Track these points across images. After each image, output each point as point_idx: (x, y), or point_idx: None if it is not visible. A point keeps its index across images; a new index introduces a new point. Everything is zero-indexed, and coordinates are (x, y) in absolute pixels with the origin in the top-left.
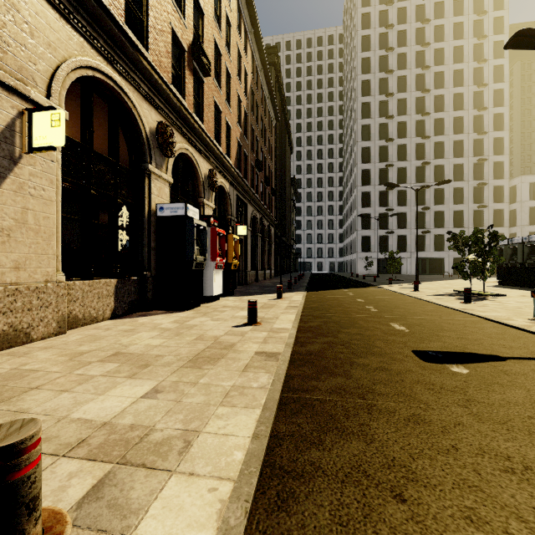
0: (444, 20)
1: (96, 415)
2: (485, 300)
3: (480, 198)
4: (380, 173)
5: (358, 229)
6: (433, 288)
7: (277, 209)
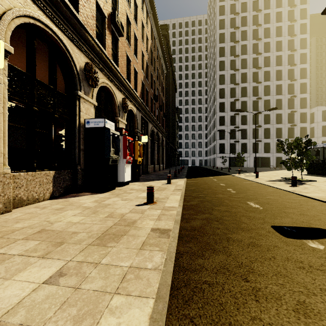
0: (270, 10)
1: None
2: (304, 184)
3: (292, 120)
4: (231, 104)
5: (217, 139)
6: (267, 176)
7: (167, 126)
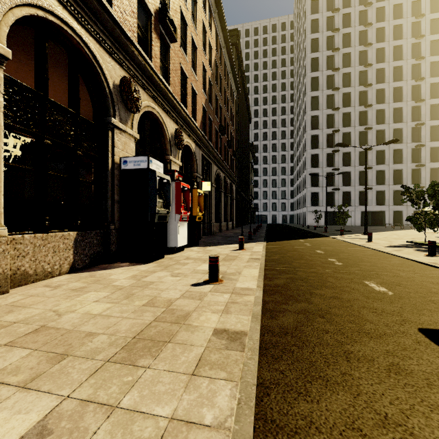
0: (384, 2)
1: None
2: None
3: (417, 158)
4: (327, 138)
5: (307, 186)
6: (384, 239)
7: (237, 169)
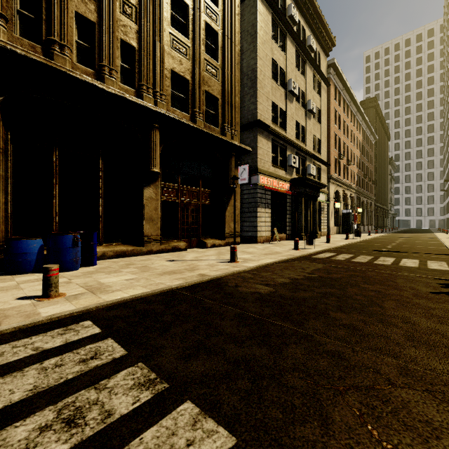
0: None
1: None
2: None
3: None
4: None
5: None
6: None
7: (375, 189)
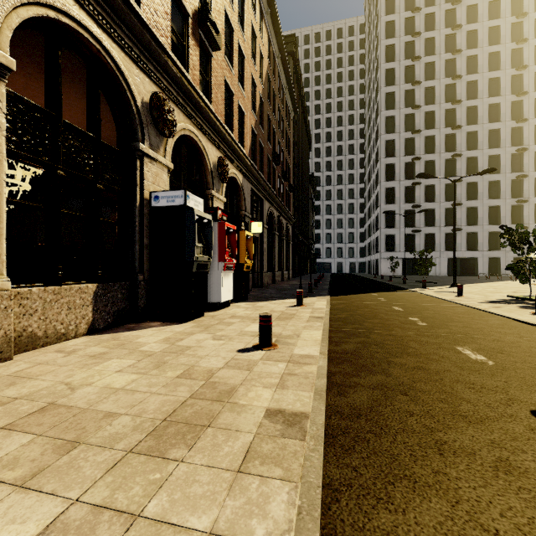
0: None
1: None
2: None
3: (519, 192)
4: (406, 167)
5: (381, 227)
6: (478, 293)
7: (295, 207)
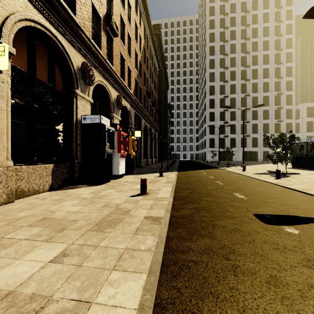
0: (257, 11)
1: (5, 283)
2: (288, 177)
3: (278, 116)
4: (220, 101)
5: (207, 134)
6: (254, 169)
7: (159, 122)
